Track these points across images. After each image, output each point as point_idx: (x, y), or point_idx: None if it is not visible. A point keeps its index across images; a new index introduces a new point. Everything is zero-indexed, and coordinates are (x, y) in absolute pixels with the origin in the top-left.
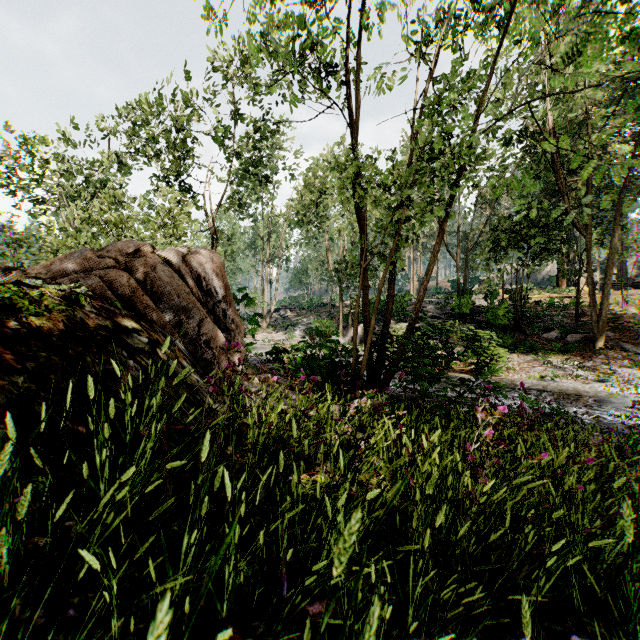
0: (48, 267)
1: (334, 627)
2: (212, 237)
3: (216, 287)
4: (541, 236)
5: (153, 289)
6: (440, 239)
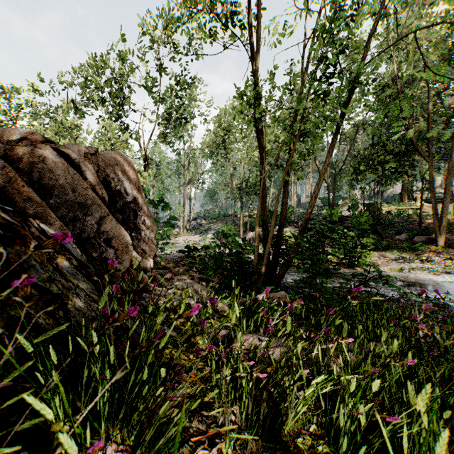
0: None
1: None
2: (145, 163)
3: (127, 188)
4: (394, 161)
5: (41, 181)
6: (328, 154)
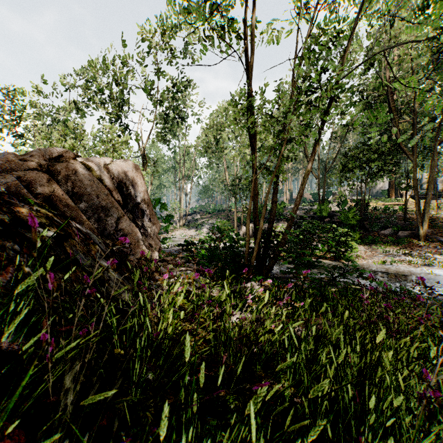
0: None
1: None
2: (143, 161)
3: (135, 192)
4: (380, 160)
5: (74, 190)
6: (312, 157)
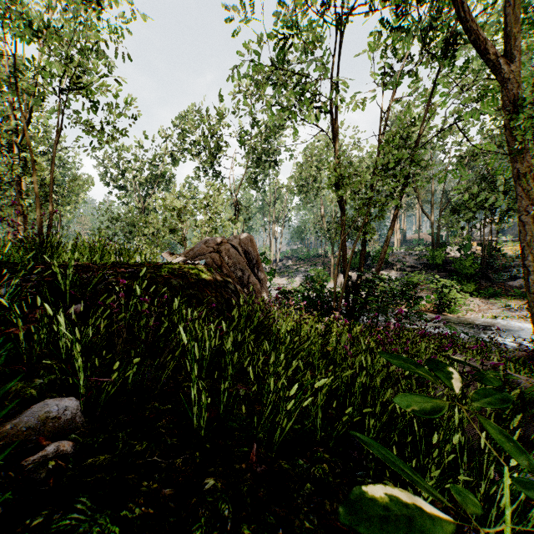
0: (188, 253)
1: (310, 364)
2: (235, 209)
3: (253, 256)
4: (505, 199)
5: (228, 261)
6: (396, 218)
